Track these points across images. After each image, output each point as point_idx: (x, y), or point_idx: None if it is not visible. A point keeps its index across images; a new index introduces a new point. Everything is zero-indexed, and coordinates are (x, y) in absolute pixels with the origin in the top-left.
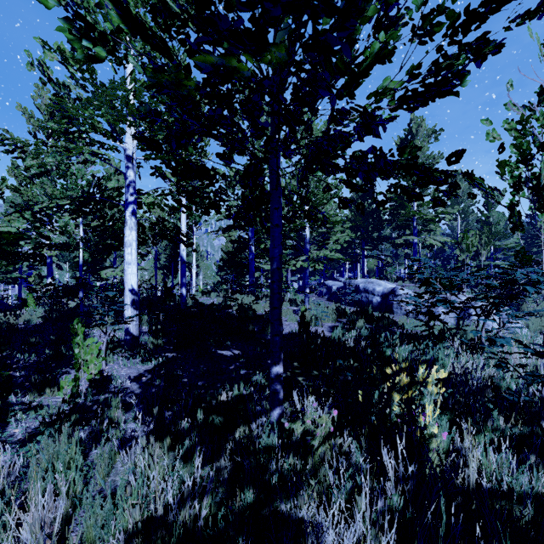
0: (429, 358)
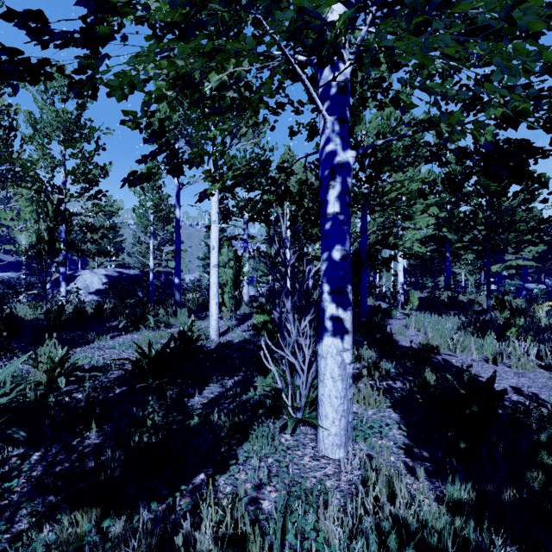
0: None
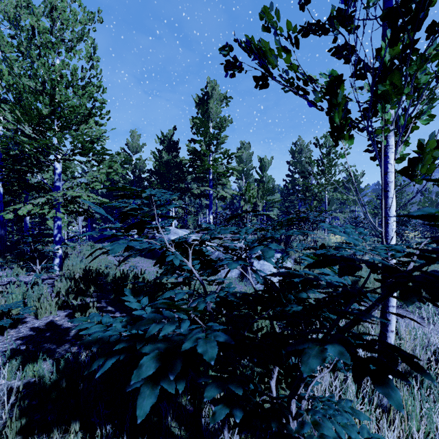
0: None
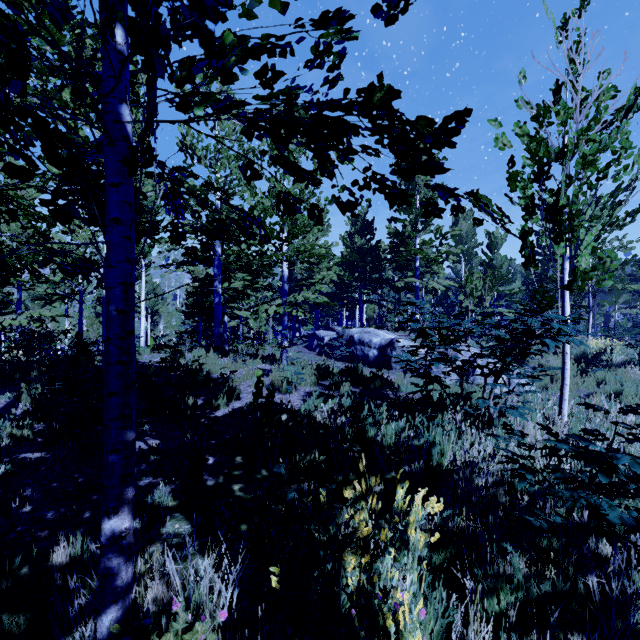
0: (424, 442)
